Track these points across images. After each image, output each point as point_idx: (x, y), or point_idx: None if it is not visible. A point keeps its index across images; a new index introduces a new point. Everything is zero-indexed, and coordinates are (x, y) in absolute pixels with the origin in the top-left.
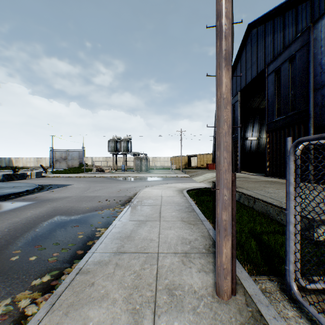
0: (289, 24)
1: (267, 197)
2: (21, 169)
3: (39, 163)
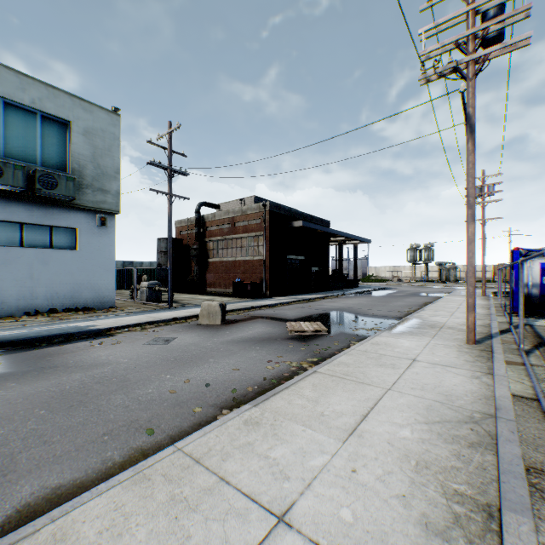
0: None
1: None
2: None
3: None
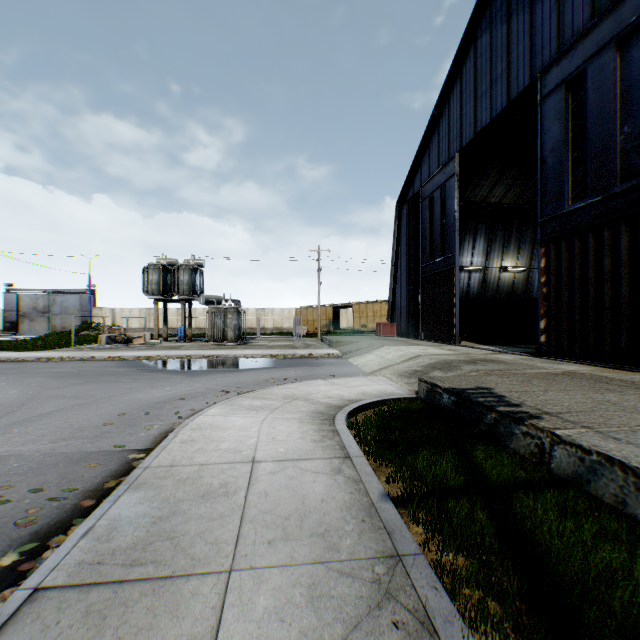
0: None
1: None
2: None
3: None
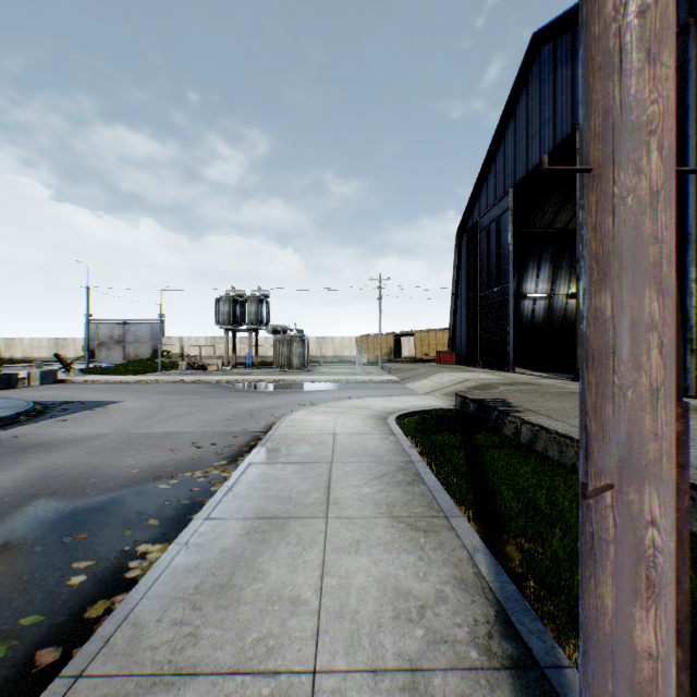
0: None
1: None
2: (18, 364)
3: (61, 351)
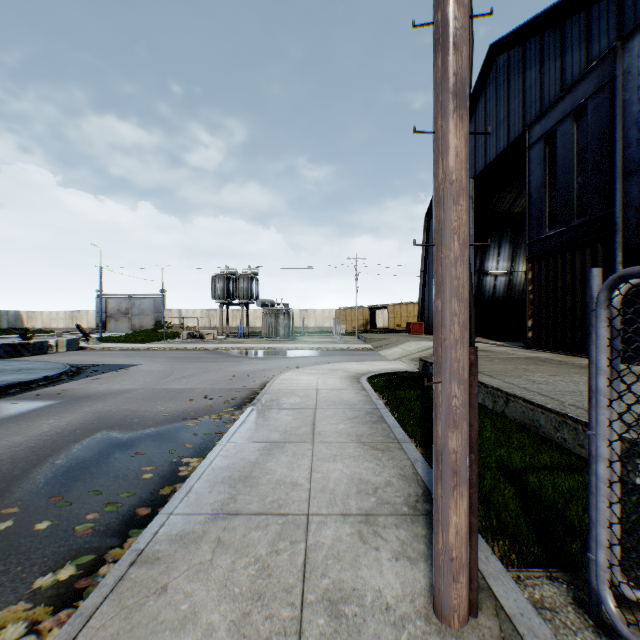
0: (574, 42)
1: (534, 393)
2: (40, 333)
3: (75, 322)
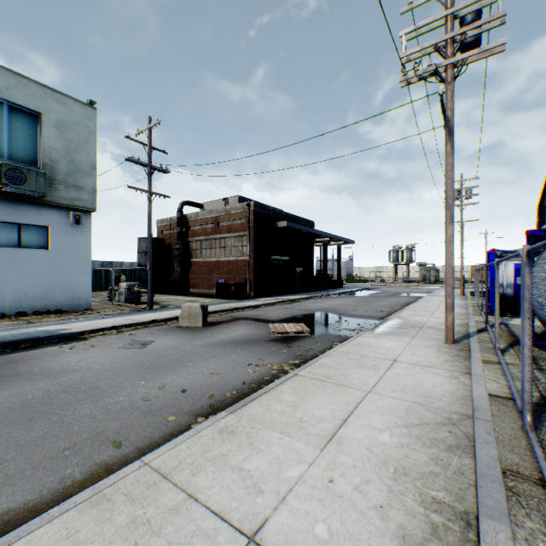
0: None
1: None
2: None
3: None
